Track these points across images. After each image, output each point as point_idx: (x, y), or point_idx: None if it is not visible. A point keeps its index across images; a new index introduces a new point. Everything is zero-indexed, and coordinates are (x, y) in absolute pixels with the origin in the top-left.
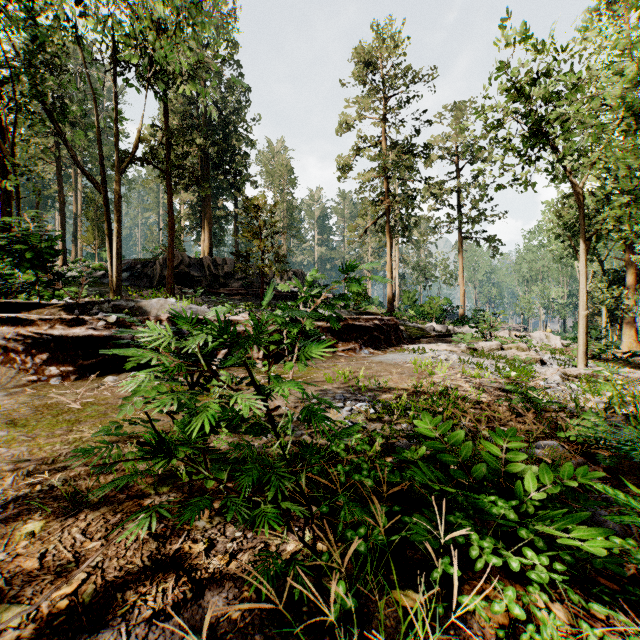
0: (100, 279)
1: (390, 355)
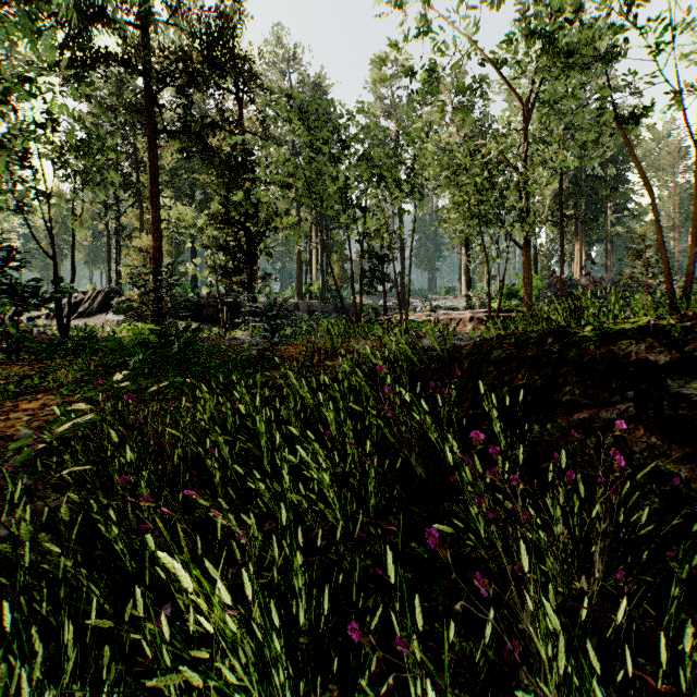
0: None
1: None
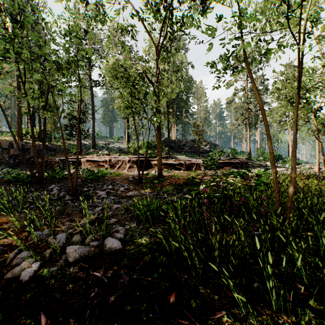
0: None
1: None
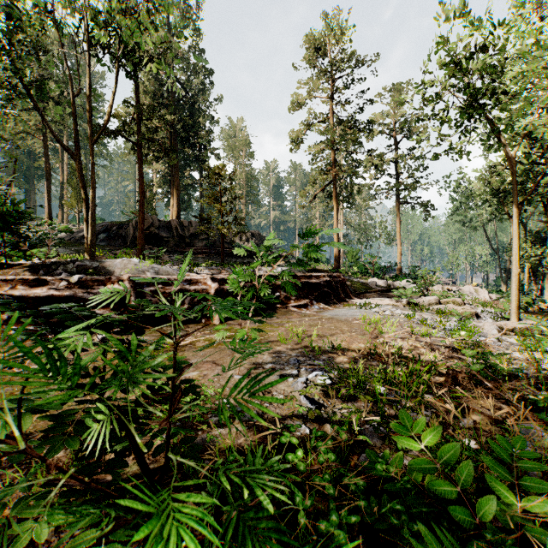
0: (80, 239)
1: (339, 310)
